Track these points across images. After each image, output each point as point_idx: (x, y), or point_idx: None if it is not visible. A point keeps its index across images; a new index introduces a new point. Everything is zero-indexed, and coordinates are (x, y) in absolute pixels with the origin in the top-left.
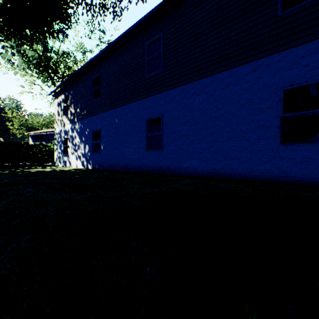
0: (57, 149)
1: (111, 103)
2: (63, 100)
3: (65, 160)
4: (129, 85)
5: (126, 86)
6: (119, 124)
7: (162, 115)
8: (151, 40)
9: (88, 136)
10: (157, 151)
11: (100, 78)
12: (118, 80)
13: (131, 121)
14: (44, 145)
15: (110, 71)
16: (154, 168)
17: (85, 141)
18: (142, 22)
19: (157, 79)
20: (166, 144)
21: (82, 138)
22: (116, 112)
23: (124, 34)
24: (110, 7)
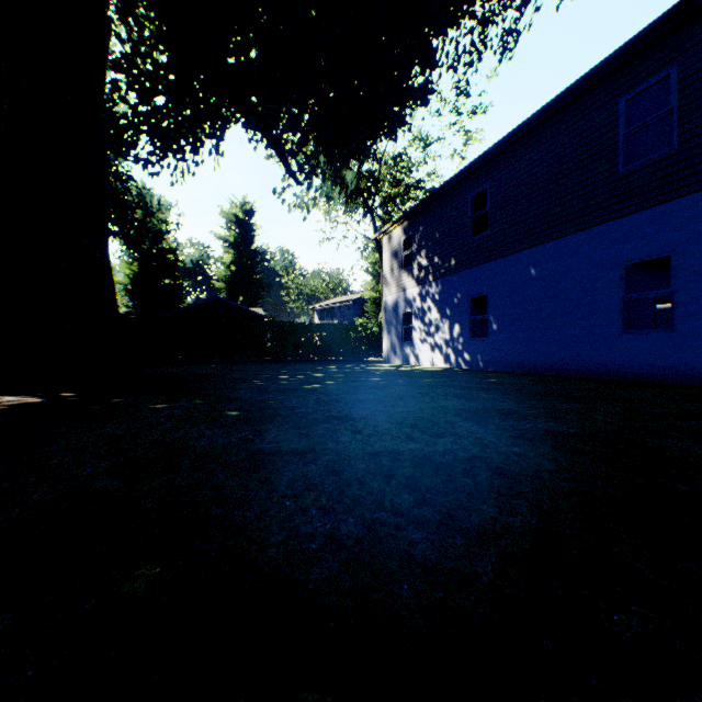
0: (388, 333)
1: (519, 239)
2: (401, 245)
3: (406, 352)
4: (568, 197)
5: (560, 201)
6: (540, 280)
7: (676, 251)
8: (637, 89)
9: (460, 308)
10: (659, 332)
11: (490, 193)
12: (538, 191)
13: (574, 271)
14: (363, 327)
15: (516, 176)
16: (648, 370)
17: (453, 317)
18: (614, 59)
19: (657, 173)
20: (690, 317)
21: (446, 312)
22: (531, 257)
23: (561, 95)
24: (499, 42)
